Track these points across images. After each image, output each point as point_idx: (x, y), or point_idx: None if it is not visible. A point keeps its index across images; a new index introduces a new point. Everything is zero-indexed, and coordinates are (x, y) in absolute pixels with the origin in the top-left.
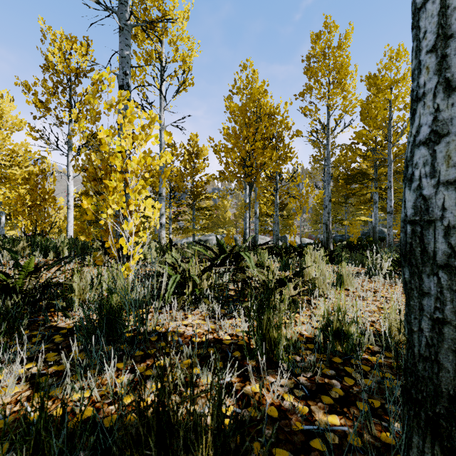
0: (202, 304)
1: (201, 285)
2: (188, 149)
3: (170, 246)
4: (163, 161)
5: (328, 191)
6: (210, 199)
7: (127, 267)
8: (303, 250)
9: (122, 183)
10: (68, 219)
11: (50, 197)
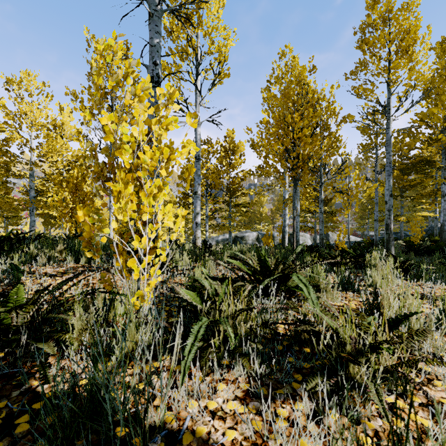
0: (239, 366)
1: (238, 329)
2: (224, 146)
3: (204, 248)
4: (185, 153)
5: (388, 184)
6: (246, 196)
7: (140, 296)
8: (361, 257)
9: (133, 185)
10: (110, 218)
11: (89, 198)
